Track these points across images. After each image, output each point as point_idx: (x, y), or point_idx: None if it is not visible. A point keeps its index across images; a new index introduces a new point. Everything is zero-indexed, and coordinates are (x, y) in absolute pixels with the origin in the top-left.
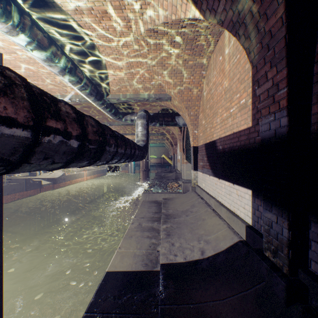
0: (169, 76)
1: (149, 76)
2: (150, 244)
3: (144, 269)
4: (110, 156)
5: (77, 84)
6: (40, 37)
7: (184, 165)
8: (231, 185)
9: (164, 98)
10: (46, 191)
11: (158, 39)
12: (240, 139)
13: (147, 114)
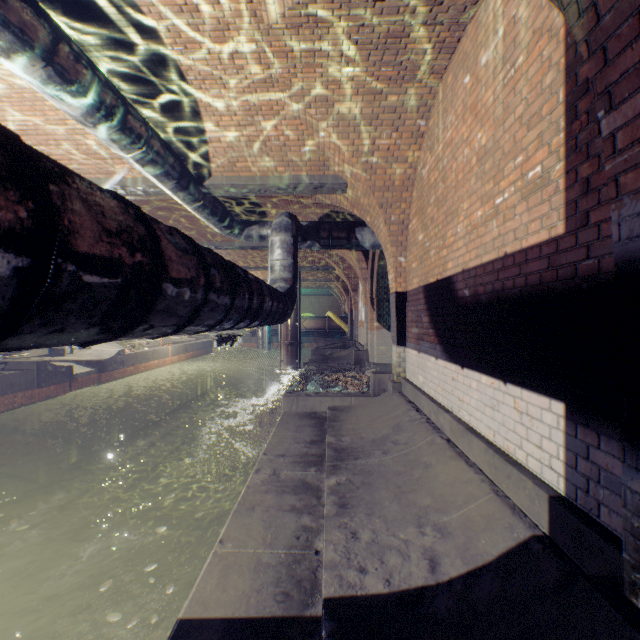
0: (342, 131)
1: (298, 132)
2: (297, 530)
3: (280, 610)
4: (184, 312)
5: (133, 149)
6: (27, 17)
7: (374, 333)
8: (497, 385)
9: (331, 184)
10: (84, 387)
11: (317, 34)
12: (525, 271)
13: (294, 222)
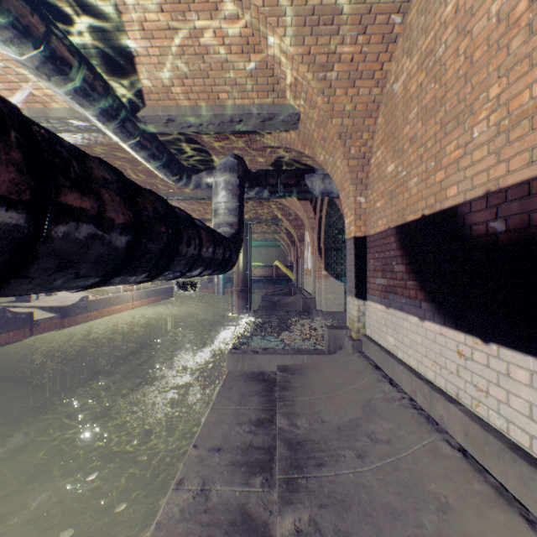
0: (296, 34)
1: (242, 40)
2: None
3: None
4: None
5: (25, 46)
6: None
7: (321, 281)
8: None
9: (281, 116)
10: (47, 331)
11: None
12: None
13: (240, 163)
